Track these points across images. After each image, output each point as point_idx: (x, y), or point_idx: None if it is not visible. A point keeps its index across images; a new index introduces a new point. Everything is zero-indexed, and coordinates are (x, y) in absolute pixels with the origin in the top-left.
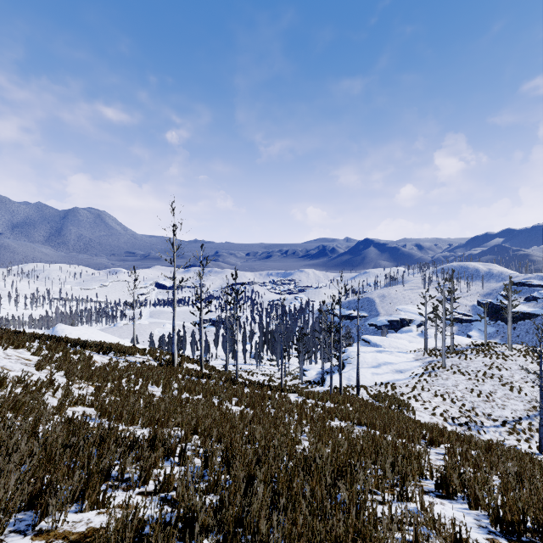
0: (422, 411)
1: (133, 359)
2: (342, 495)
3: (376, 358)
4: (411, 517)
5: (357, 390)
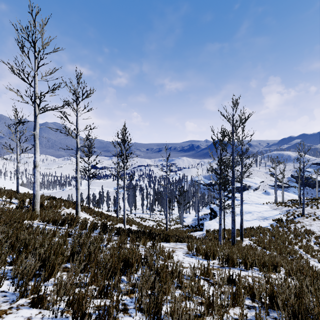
0: (311, 259)
1: None
2: None
3: None
4: None
5: (241, 236)
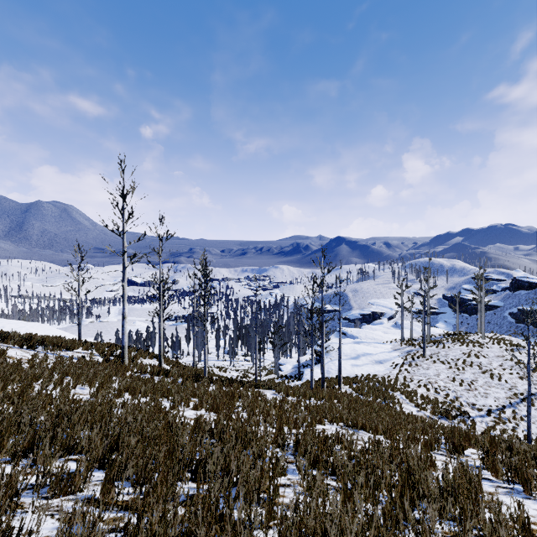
0: (409, 404)
1: (71, 354)
2: None
3: (354, 349)
4: None
5: (339, 383)
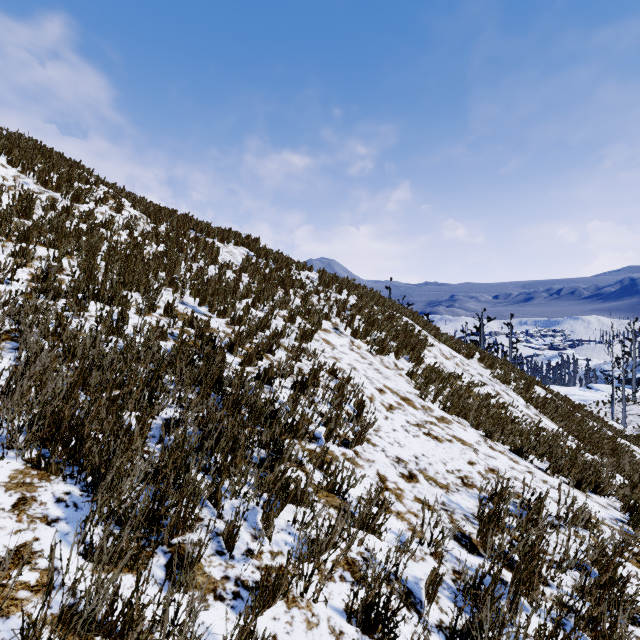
0: None
1: None
2: None
3: (568, 391)
4: None
5: None
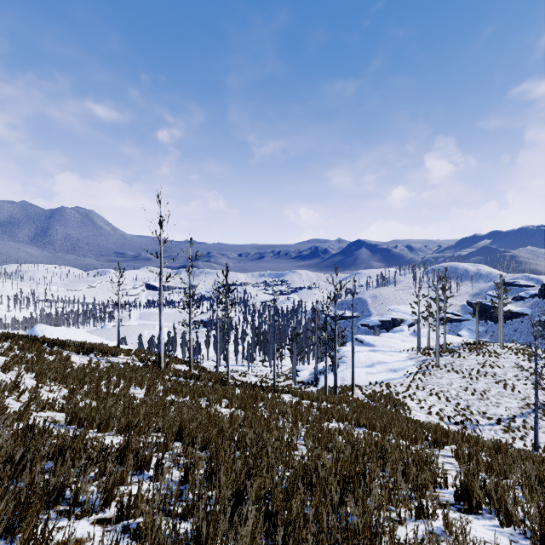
0: (418, 411)
1: (116, 360)
2: (354, 519)
3: (370, 357)
4: (438, 542)
5: (352, 390)
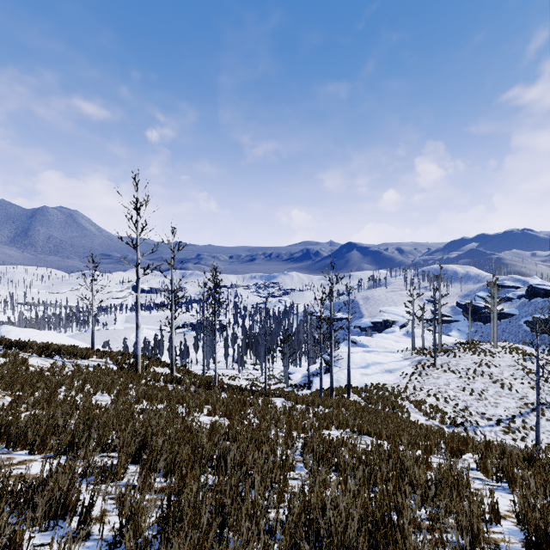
0: (417, 413)
1: (87, 362)
2: None
3: (364, 358)
4: None
5: (348, 392)
